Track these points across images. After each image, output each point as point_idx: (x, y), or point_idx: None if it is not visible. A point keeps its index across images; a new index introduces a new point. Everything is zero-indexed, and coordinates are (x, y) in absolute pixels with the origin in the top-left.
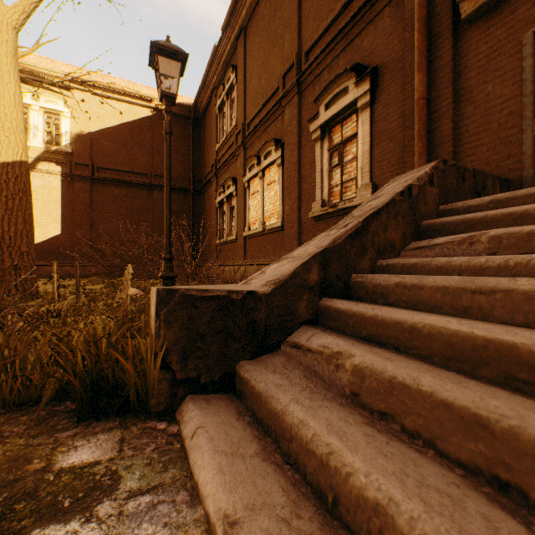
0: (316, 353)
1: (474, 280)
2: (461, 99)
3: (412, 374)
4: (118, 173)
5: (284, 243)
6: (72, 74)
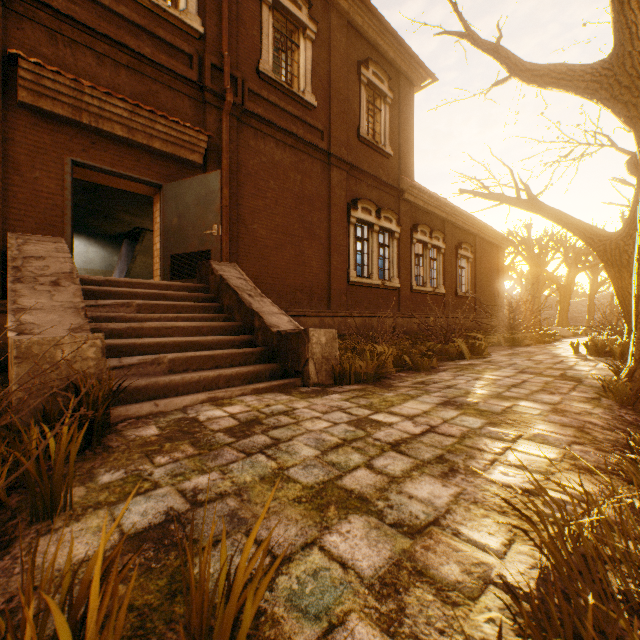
0: (141, 364)
1: (166, 324)
2: (11, 166)
3: (193, 353)
4: None
5: None
6: None
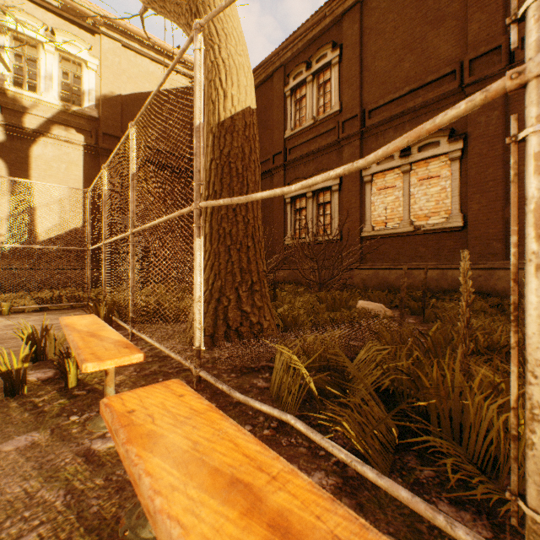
0: None
1: None
2: None
3: None
4: (153, 152)
5: (469, 245)
6: (103, 13)
